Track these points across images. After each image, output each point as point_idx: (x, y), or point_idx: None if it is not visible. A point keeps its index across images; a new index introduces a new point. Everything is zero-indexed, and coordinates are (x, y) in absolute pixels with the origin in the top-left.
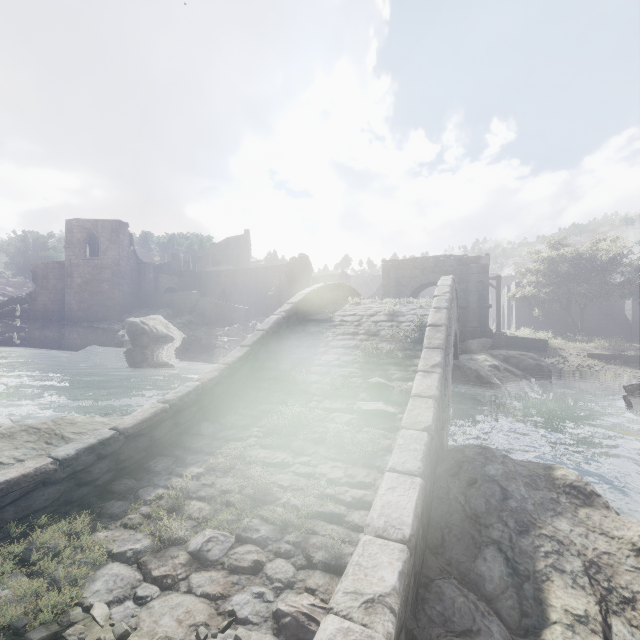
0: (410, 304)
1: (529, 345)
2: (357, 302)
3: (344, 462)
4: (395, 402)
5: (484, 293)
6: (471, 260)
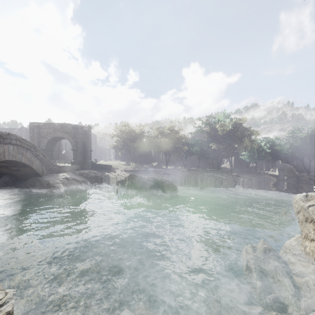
0: None
1: (104, 167)
2: None
3: None
4: None
5: (85, 144)
6: (79, 127)
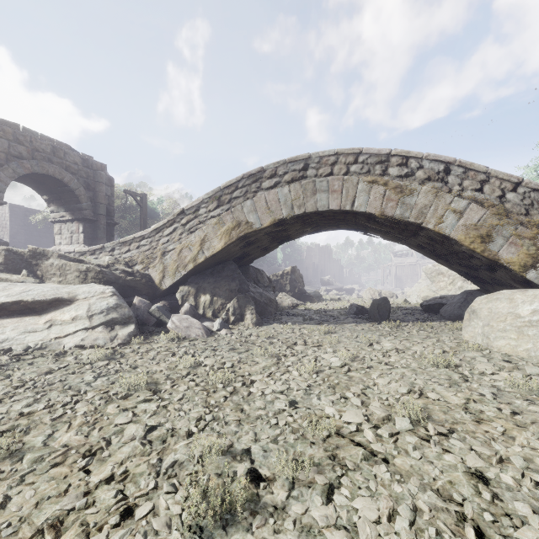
0: None
1: None
2: None
3: None
4: None
5: (111, 209)
6: (99, 166)
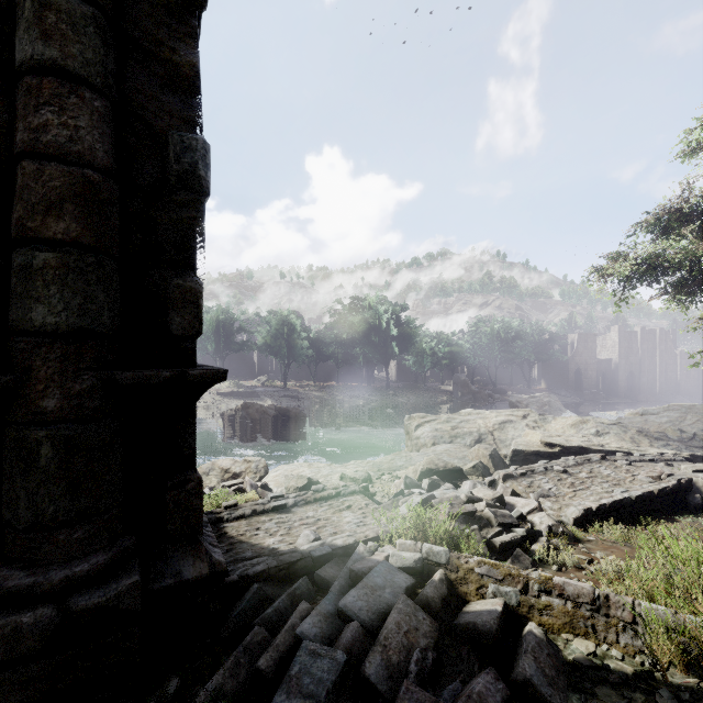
0: None
1: None
2: None
3: None
4: None
5: None
6: None
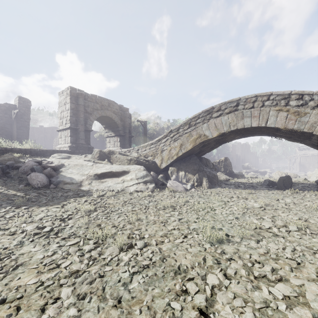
0: None
1: None
2: None
3: None
4: None
5: (130, 129)
6: (125, 109)
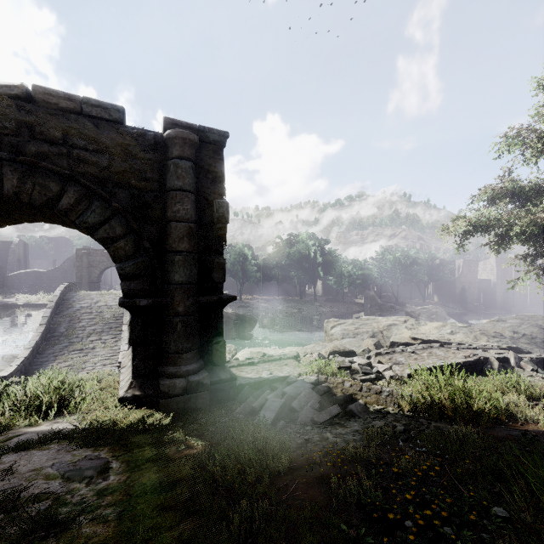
0: (112, 296)
1: None
2: (83, 294)
3: (104, 351)
4: (115, 334)
5: None
6: None
